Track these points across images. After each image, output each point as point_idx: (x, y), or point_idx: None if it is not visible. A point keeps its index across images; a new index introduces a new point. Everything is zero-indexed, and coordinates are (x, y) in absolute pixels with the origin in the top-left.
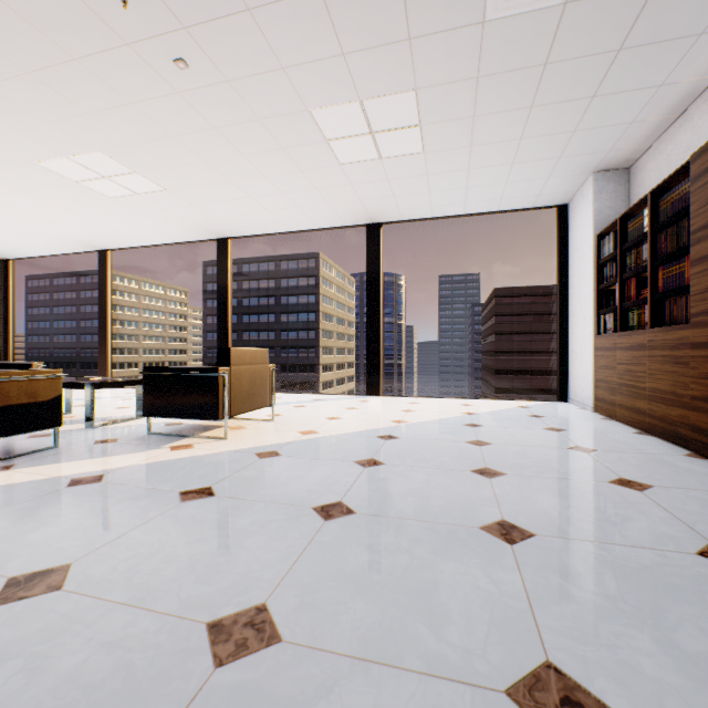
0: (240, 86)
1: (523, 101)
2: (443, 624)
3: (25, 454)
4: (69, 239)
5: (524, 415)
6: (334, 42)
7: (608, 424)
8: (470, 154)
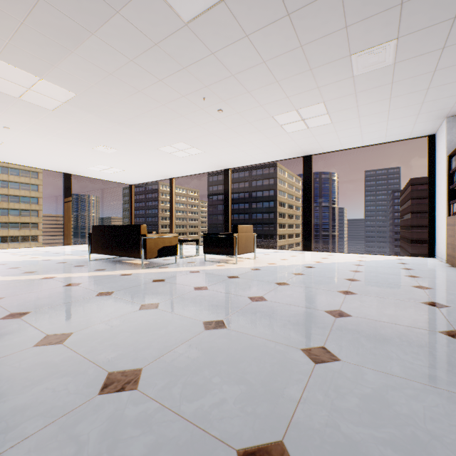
0: (242, 113)
1: (384, 96)
2: (312, 303)
3: (168, 264)
4: (158, 175)
5: (395, 262)
6: (283, 94)
7: (447, 268)
8: (359, 120)
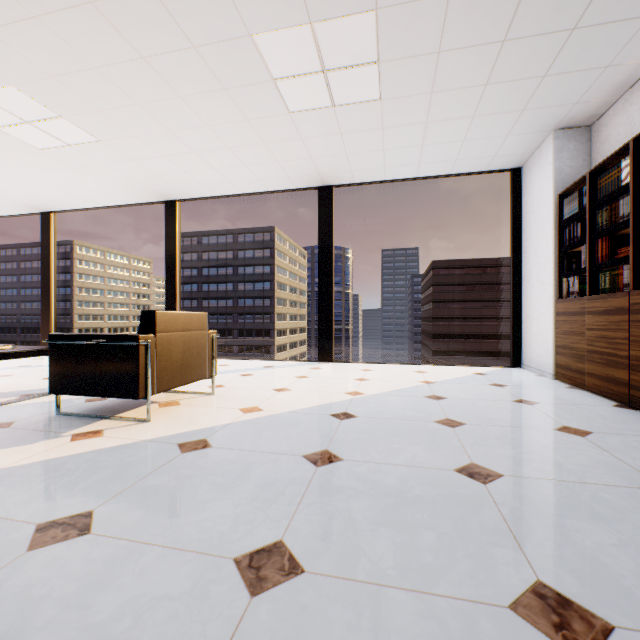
0: None
1: (496, 31)
2: None
3: None
4: (6, 199)
5: (486, 384)
6: None
7: (579, 394)
8: (430, 103)
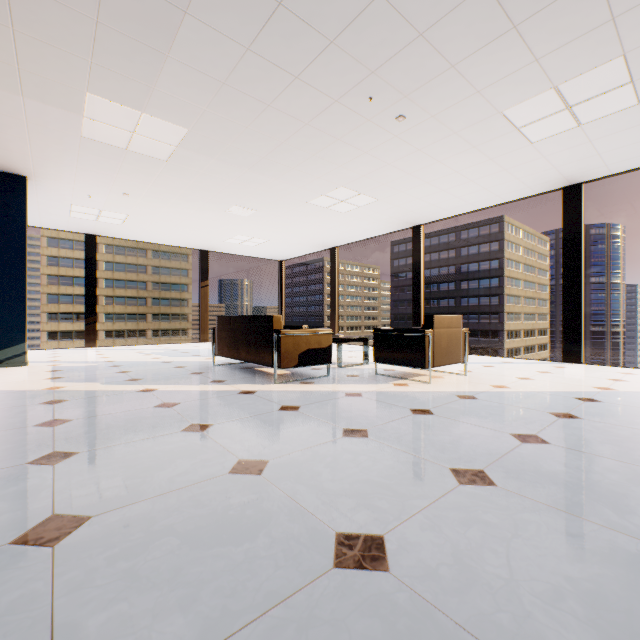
0: (441, 116)
1: None
2: (626, 513)
3: (316, 377)
4: (315, 244)
5: None
6: (527, 55)
7: None
8: None
